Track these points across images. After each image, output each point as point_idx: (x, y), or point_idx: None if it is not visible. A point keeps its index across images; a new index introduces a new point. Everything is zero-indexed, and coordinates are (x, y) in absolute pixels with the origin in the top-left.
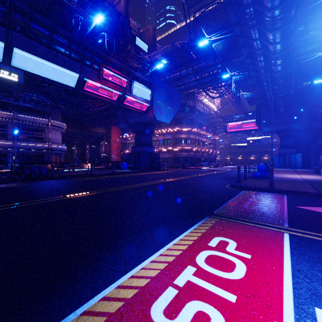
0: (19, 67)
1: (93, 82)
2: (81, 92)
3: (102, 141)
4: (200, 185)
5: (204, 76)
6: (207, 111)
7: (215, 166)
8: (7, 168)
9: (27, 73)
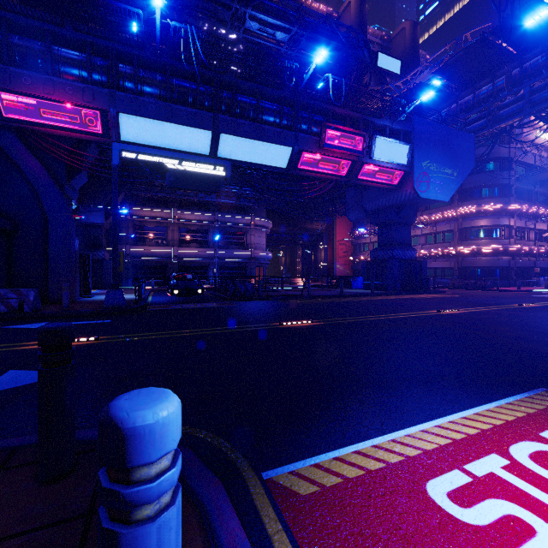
0: (225, 157)
1: (311, 155)
2: (294, 173)
3: (320, 242)
4: (528, 327)
5: (539, 86)
6: None
7: None
8: (209, 283)
9: (232, 162)
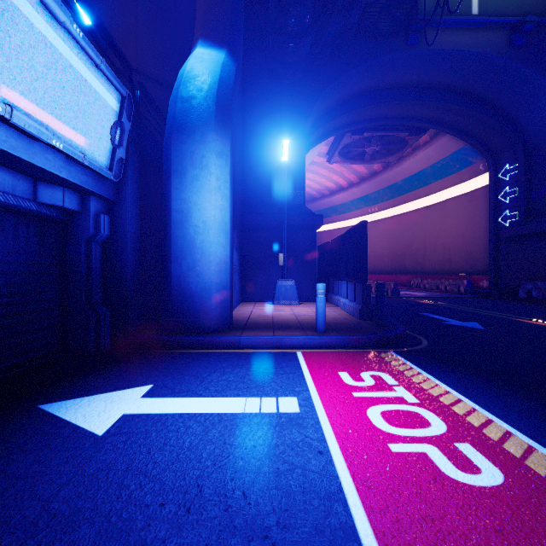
0: None
1: None
2: None
3: None
4: None
5: None
6: None
7: None
8: None
9: None
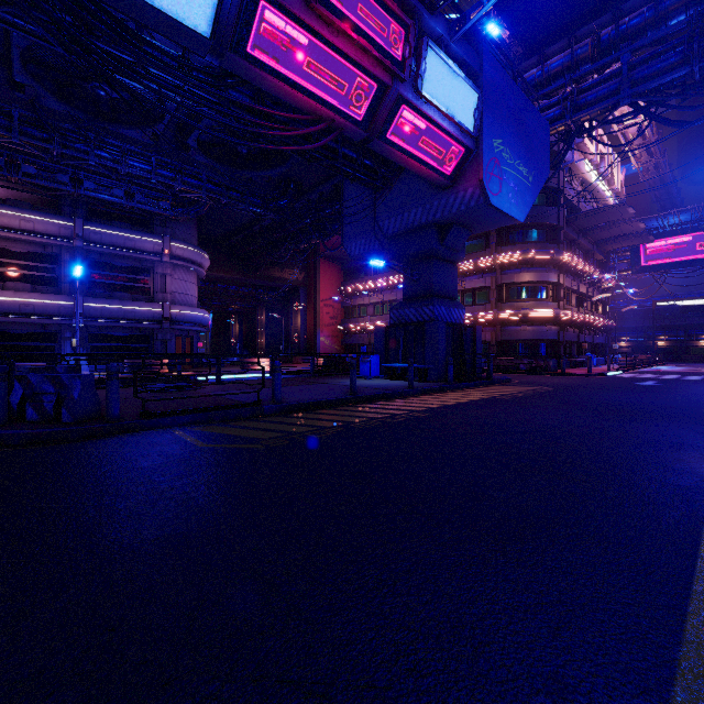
0: None
1: (284, 20)
2: (238, 74)
3: (295, 301)
4: None
5: (638, 58)
6: (589, 206)
7: (627, 366)
8: None
9: None
